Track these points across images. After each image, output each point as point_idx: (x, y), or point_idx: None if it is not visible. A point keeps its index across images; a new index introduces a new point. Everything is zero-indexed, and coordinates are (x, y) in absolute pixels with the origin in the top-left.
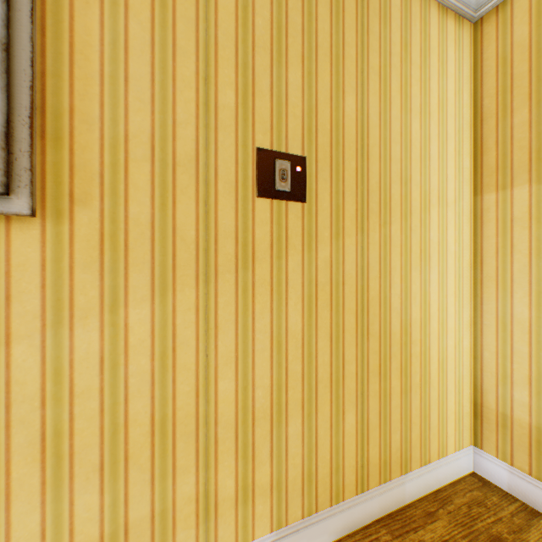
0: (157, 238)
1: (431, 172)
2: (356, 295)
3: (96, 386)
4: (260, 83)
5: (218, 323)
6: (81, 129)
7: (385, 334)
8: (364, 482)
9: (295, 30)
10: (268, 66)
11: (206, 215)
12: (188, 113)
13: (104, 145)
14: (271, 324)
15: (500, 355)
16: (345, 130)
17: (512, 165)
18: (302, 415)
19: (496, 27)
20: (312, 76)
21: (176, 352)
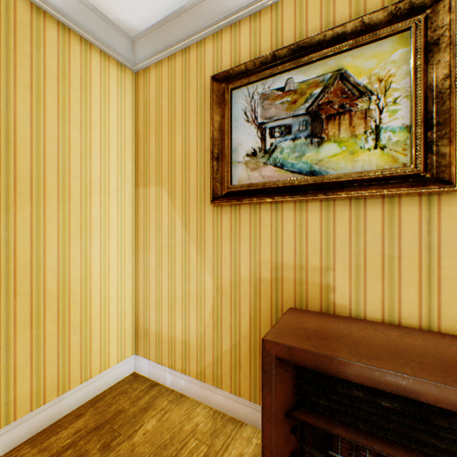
0: None
1: (94, 169)
2: (0, 263)
3: None
4: None
5: None
6: None
7: (40, 291)
8: (11, 415)
9: None
10: None
11: None
12: None
13: None
14: None
15: (146, 292)
16: None
17: (150, 172)
18: None
19: (144, 82)
20: None
21: None
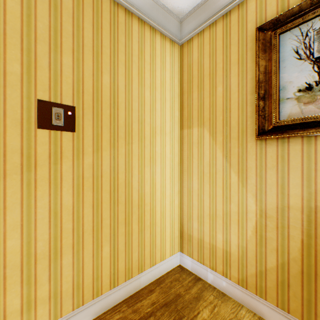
0: None
1: (157, 117)
2: (111, 182)
3: None
4: (41, 61)
5: (6, 205)
6: None
7: (129, 201)
8: (116, 282)
9: (68, 34)
10: (48, 52)
11: None
12: None
13: None
14: (50, 203)
15: (189, 207)
16: (103, 93)
17: (193, 117)
18: (73, 252)
19: (188, 50)
20: (80, 61)
21: None
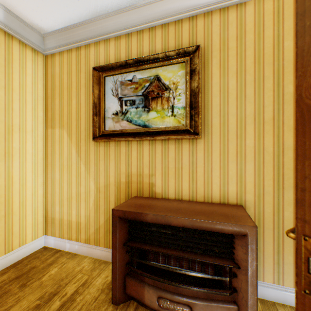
0: None
1: (14, 116)
2: None
3: None
4: None
5: None
6: None
7: None
8: None
9: None
10: None
11: None
12: None
13: None
14: None
15: (52, 194)
16: None
17: (56, 120)
18: None
19: (52, 62)
20: None
21: None
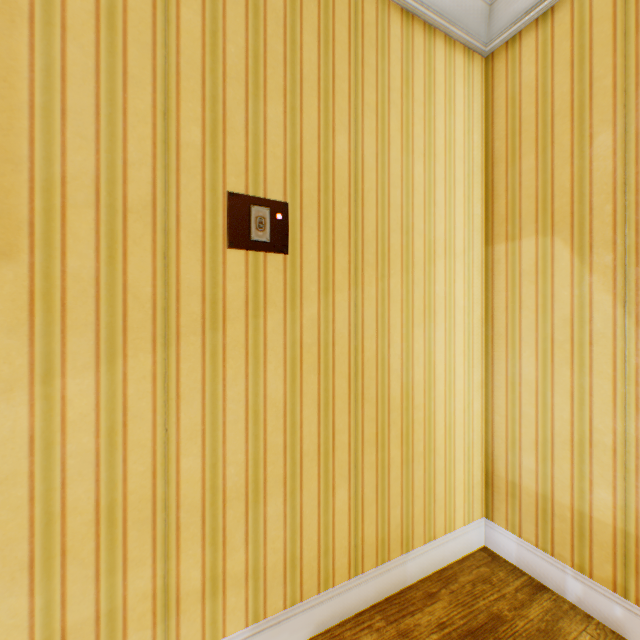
0: (104, 296)
1: (437, 219)
2: (349, 356)
3: (25, 470)
4: (233, 119)
5: (180, 393)
6: (5, 169)
7: (383, 399)
8: (359, 564)
9: (276, 60)
10: (243, 100)
11: (165, 269)
12: (143, 152)
13: (35, 188)
14: (246, 392)
15: (509, 418)
16: (336, 173)
17: (521, 214)
18: (284, 493)
19: (506, 64)
20: (296, 112)
21: (128, 427)
